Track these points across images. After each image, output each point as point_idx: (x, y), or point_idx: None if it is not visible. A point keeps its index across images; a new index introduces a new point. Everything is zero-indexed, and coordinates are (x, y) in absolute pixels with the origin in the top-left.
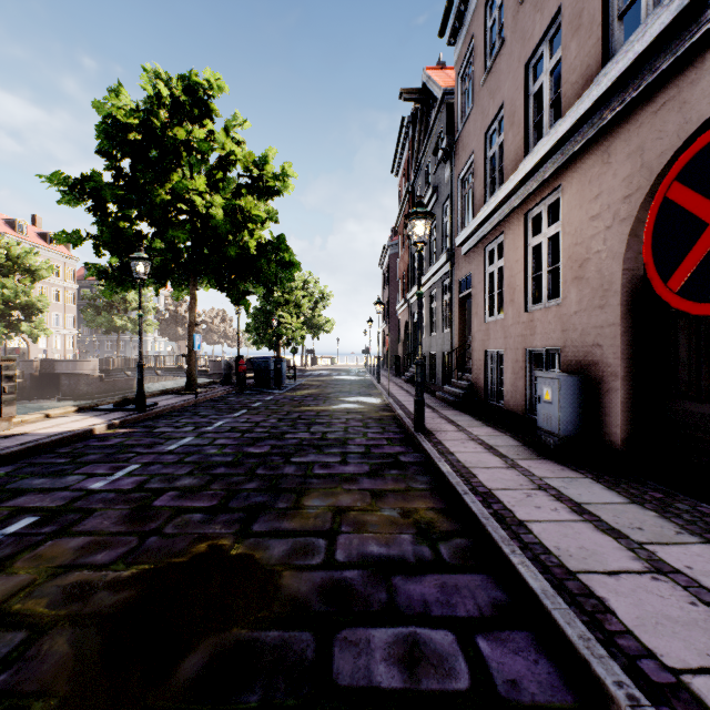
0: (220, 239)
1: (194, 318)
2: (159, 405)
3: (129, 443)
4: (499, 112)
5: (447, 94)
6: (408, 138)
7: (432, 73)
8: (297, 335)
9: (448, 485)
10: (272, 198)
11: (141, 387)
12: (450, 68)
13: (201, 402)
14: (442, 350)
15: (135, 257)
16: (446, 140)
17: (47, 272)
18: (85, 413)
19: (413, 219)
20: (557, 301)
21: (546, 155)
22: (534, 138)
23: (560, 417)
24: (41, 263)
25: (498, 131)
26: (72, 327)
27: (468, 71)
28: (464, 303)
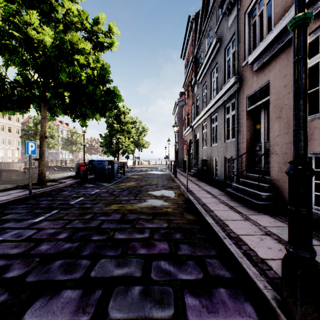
0: (51, 65)
1: (44, 132)
2: None
3: None
4: None
5: None
6: (192, 28)
7: None
8: (129, 148)
9: None
10: (103, 51)
11: None
12: None
13: (35, 196)
14: (224, 155)
15: None
16: None
17: None
18: None
19: None
20: None
21: None
22: None
23: None
24: None
25: None
26: (18, 146)
27: None
28: (251, 115)
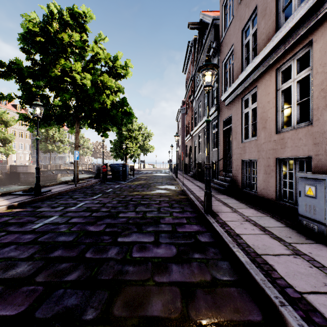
0: (89, 98)
1: (78, 143)
2: (52, 191)
3: (11, 221)
4: (253, 14)
5: (215, 20)
6: (191, 52)
7: (205, 12)
8: (136, 153)
9: (251, 278)
10: (120, 79)
11: (38, 181)
12: (215, 11)
13: (78, 188)
14: (211, 160)
15: (33, 104)
16: (215, 43)
17: (13, 122)
18: (4, 197)
19: (204, 70)
20: (307, 123)
21: (301, 19)
22: (282, 19)
23: (326, 209)
24: (10, 118)
25: (251, 26)
26: (29, 150)
27: (229, 1)
28: (225, 133)
